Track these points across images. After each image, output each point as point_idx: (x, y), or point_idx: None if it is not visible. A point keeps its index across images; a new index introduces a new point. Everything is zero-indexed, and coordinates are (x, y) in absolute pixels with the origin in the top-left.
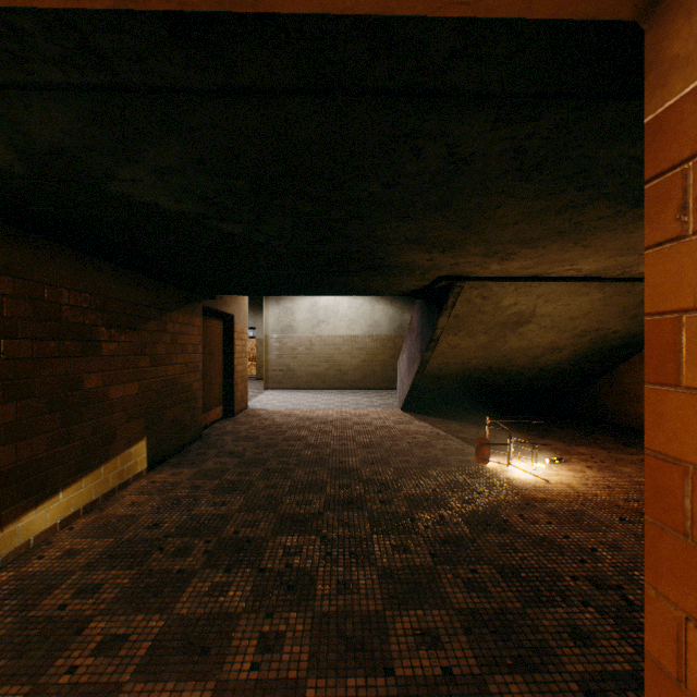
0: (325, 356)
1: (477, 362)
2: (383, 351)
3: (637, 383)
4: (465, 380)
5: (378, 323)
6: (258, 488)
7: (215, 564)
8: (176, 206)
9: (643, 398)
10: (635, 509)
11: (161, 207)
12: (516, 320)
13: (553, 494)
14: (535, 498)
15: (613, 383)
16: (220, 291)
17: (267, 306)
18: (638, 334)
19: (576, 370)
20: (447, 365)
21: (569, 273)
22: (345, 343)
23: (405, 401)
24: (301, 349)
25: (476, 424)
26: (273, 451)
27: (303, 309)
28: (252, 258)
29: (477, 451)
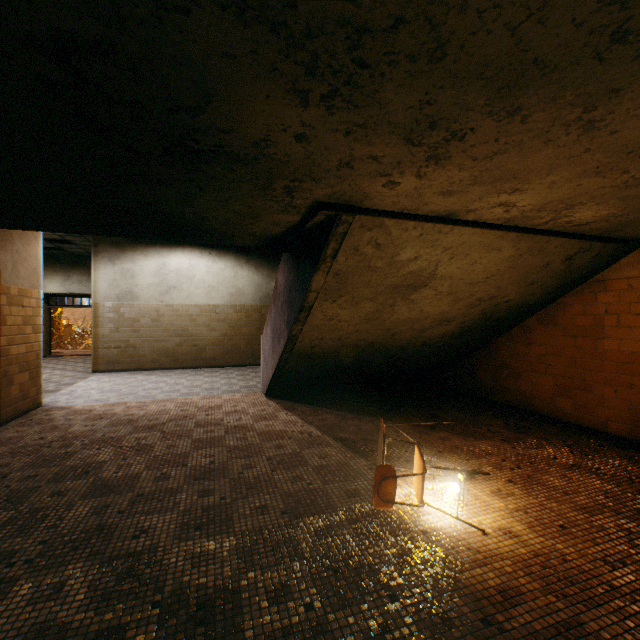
0: (177, 329)
1: (358, 337)
2: (248, 323)
3: (518, 358)
4: (342, 359)
5: (242, 292)
6: None
7: None
8: None
9: (524, 373)
10: (638, 590)
11: None
12: (412, 283)
13: (509, 571)
14: (488, 591)
15: (491, 357)
16: None
17: (97, 266)
18: (527, 304)
19: (457, 344)
20: (321, 341)
21: (492, 214)
22: (203, 314)
23: (270, 385)
24: (145, 320)
25: (354, 411)
26: (7, 517)
27: (148, 272)
28: None
29: (377, 489)
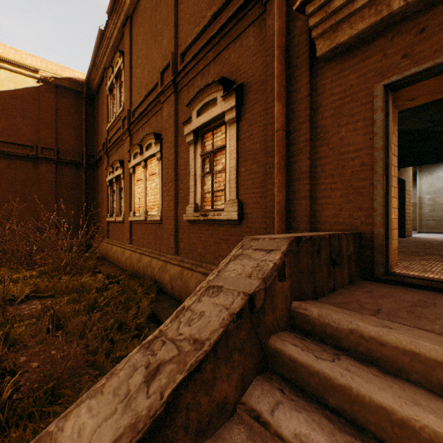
0: None
1: None
2: None
3: None
4: None
5: None
6: (442, 250)
7: (432, 256)
8: (417, 127)
9: None
10: None
11: (410, 129)
12: None
13: None
14: None
15: None
16: (404, 165)
17: (420, 177)
18: None
19: None
20: None
21: None
22: None
23: None
24: None
25: None
26: None
27: None
28: (439, 141)
29: None
